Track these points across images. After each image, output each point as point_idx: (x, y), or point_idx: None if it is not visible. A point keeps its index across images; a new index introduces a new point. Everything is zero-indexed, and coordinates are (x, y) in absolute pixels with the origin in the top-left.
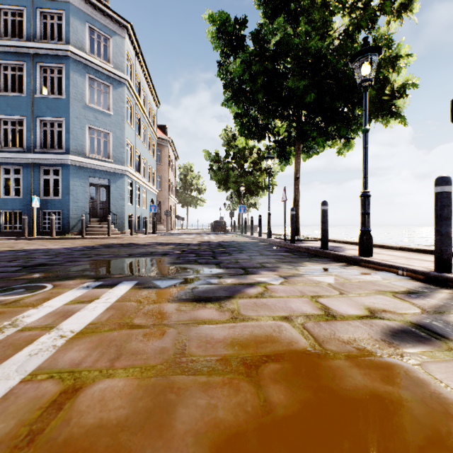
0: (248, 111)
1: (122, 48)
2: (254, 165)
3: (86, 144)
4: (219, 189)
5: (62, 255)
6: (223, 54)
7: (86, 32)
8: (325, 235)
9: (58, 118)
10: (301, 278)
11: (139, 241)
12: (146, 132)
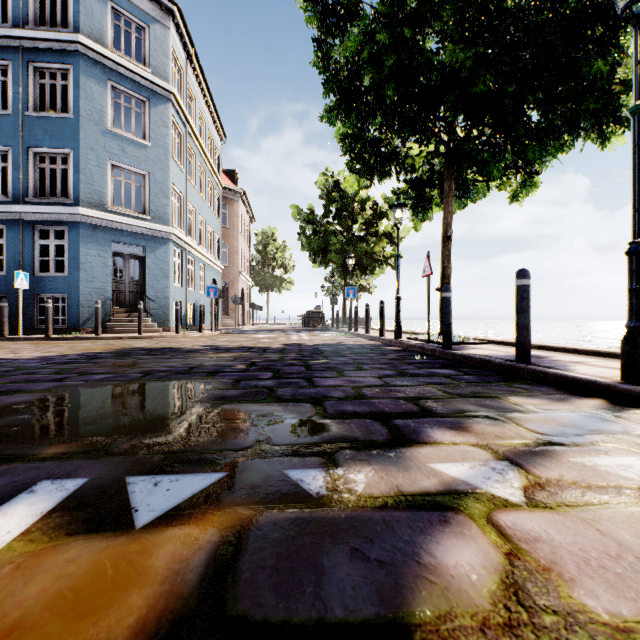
0: (363, 132)
1: (164, 43)
2: (367, 228)
3: (107, 190)
4: (315, 264)
5: (13, 375)
6: (323, 29)
7: (107, 16)
8: (526, 335)
9: (62, 149)
10: (566, 465)
11: (185, 343)
12: (204, 178)
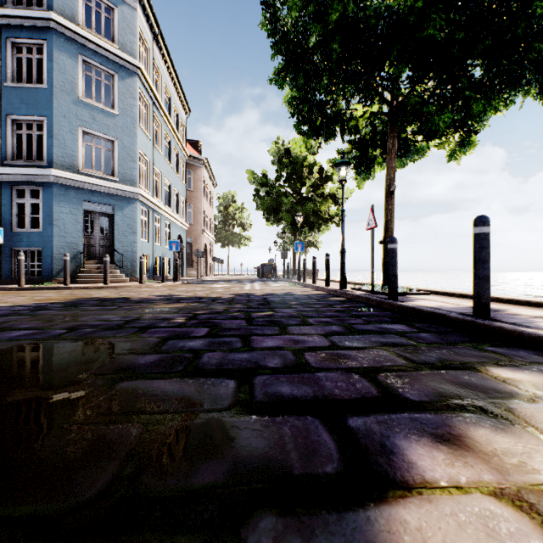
0: (310, 96)
1: (131, 23)
2: (314, 190)
3: (79, 154)
4: (268, 222)
5: None
6: None
7: None
8: (486, 288)
9: (37, 117)
10: None
11: (144, 292)
12: (170, 146)
